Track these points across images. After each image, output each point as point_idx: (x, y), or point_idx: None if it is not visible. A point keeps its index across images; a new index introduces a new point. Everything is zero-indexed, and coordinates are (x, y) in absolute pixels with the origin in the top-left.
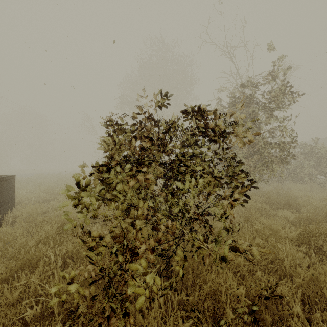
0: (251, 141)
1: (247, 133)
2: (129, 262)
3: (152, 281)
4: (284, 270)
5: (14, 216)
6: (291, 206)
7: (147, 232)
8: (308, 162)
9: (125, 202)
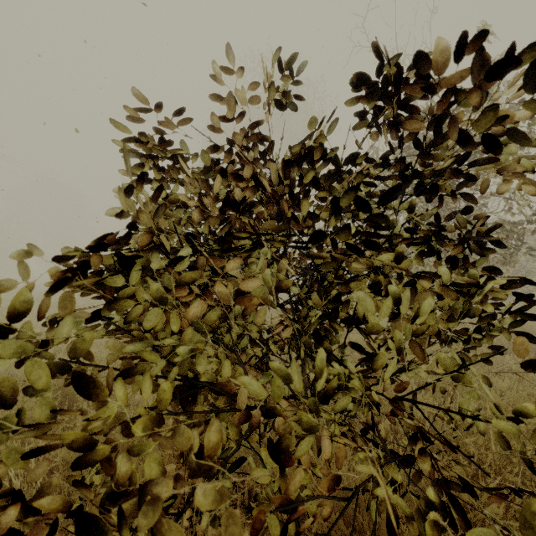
0: None
1: None
2: None
3: None
4: None
5: None
6: None
7: None
8: None
9: (174, 372)
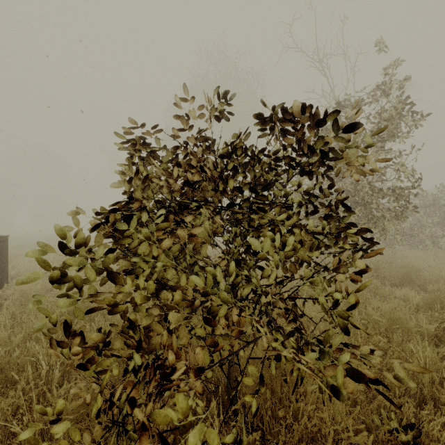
0: (376, 170)
1: (367, 157)
2: (151, 399)
3: (197, 440)
4: (424, 390)
5: (4, 295)
6: (412, 281)
7: (199, 323)
8: (431, 219)
9: (154, 277)
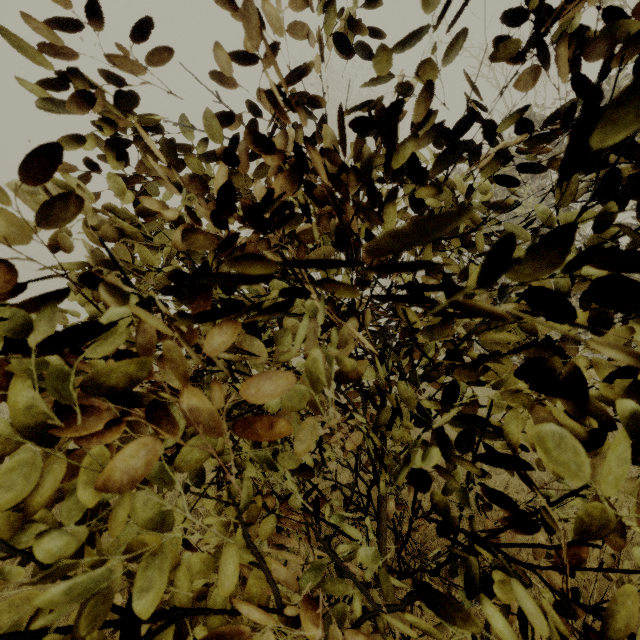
0: None
1: None
2: None
3: None
4: None
5: None
6: None
7: None
8: None
9: None
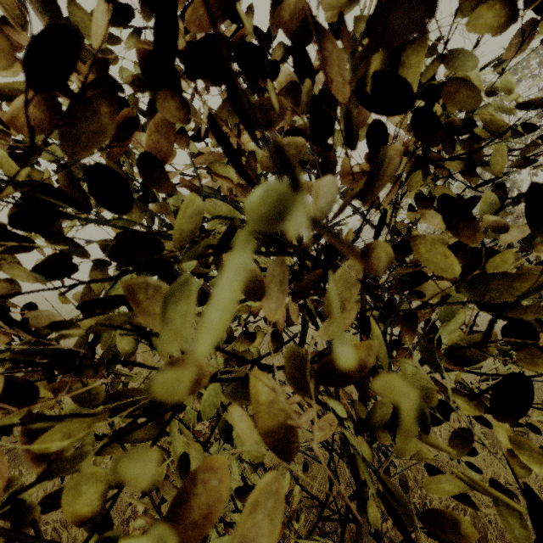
0: None
1: None
2: None
3: None
4: None
5: None
6: None
7: None
8: None
9: None
